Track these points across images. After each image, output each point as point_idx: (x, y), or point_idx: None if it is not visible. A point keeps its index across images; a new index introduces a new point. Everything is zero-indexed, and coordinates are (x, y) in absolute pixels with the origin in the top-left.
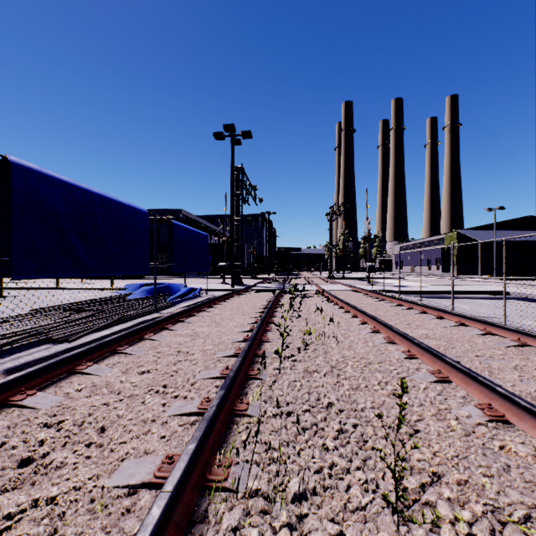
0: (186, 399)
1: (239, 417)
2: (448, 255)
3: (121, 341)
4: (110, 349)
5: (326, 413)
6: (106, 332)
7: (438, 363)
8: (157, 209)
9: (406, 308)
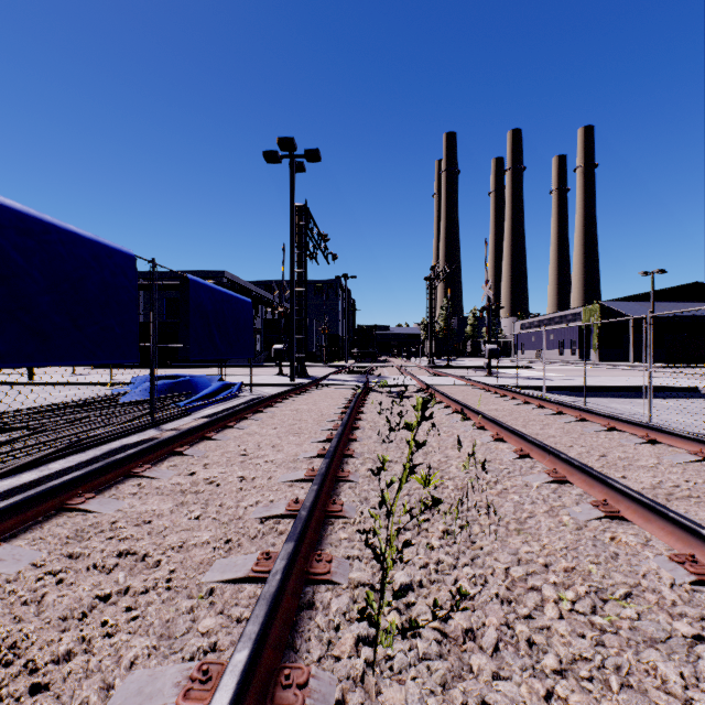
0: None
1: None
2: (587, 335)
3: None
4: None
5: None
6: (28, 476)
7: None
8: (191, 271)
9: (575, 420)
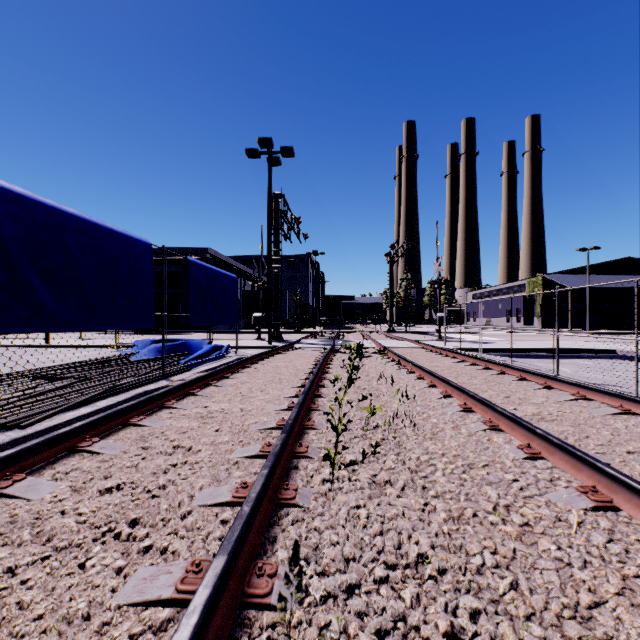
0: (163, 556)
1: (255, 611)
2: (531, 304)
3: (90, 430)
4: (66, 446)
5: (418, 585)
6: (85, 410)
7: (586, 471)
8: (179, 248)
9: (497, 373)
